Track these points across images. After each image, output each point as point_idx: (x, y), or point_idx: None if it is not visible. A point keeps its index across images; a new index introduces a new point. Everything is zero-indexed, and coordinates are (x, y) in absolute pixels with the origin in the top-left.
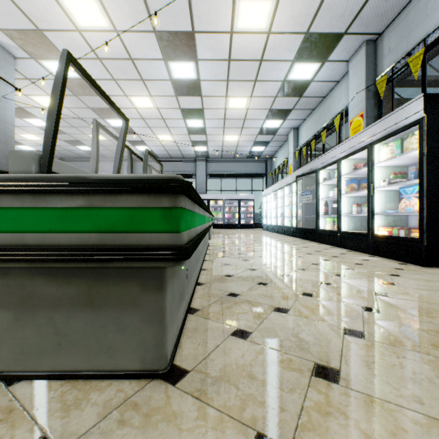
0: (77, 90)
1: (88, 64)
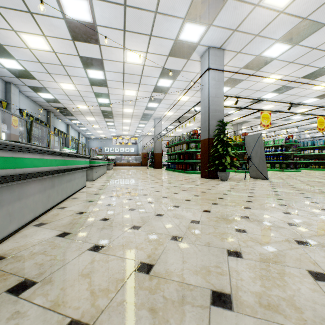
0: (215, 5)
1: (164, 33)
